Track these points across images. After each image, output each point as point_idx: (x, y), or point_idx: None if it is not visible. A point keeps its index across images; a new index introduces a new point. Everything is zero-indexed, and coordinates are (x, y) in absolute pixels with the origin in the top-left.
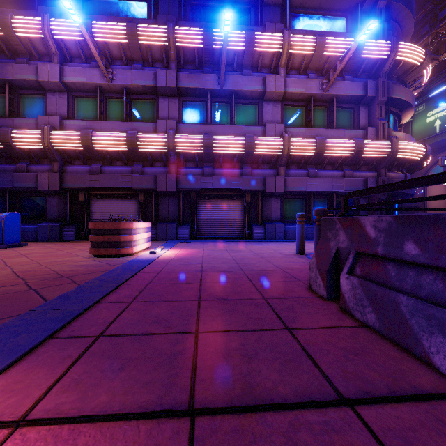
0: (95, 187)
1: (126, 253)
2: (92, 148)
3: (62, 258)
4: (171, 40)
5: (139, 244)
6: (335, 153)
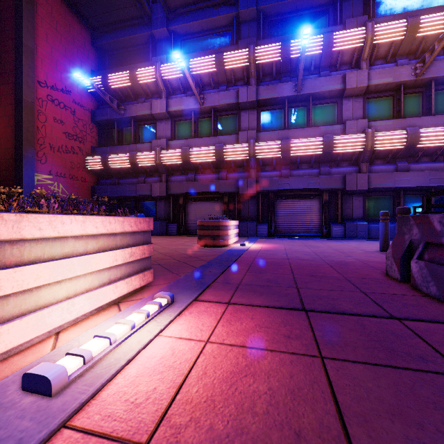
0: (190, 193)
1: (223, 244)
2: (189, 162)
3: (180, 246)
4: (251, 60)
5: (231, 238)
6: (433, 143)
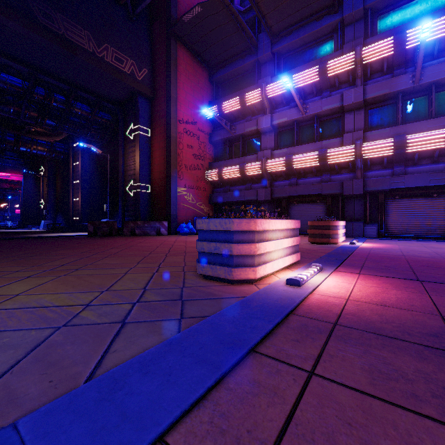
0: (292, 196)
1: (333, 242)
2: (292, 168)
3: None
4: (358, 62)
5: (339, 237)
6: None
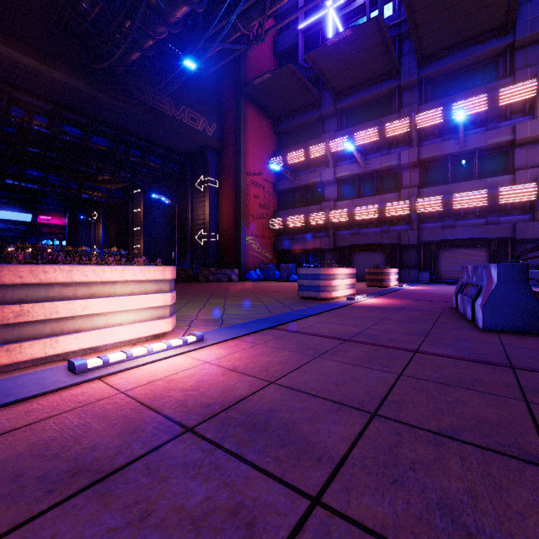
0: (354, 245)
1: (385, 285)
2: (354, 219)
3: None
4: (412, 127)
5: (391, 282)
6: None
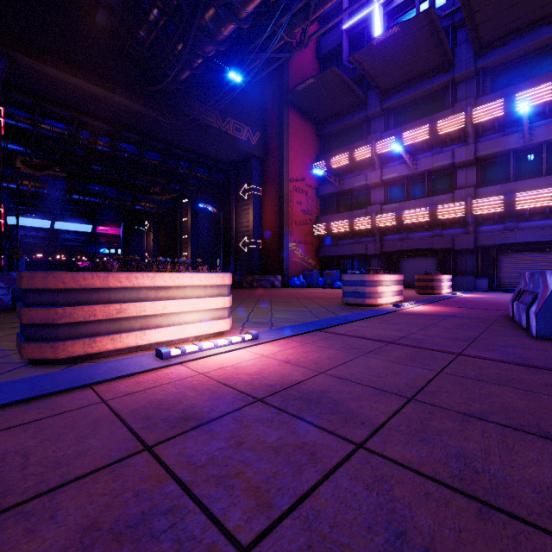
0: (402, 250)
1: (437, 293)
2: (402, 223)
3: None
4: (468, 122)
5: (443, 289)
6: None
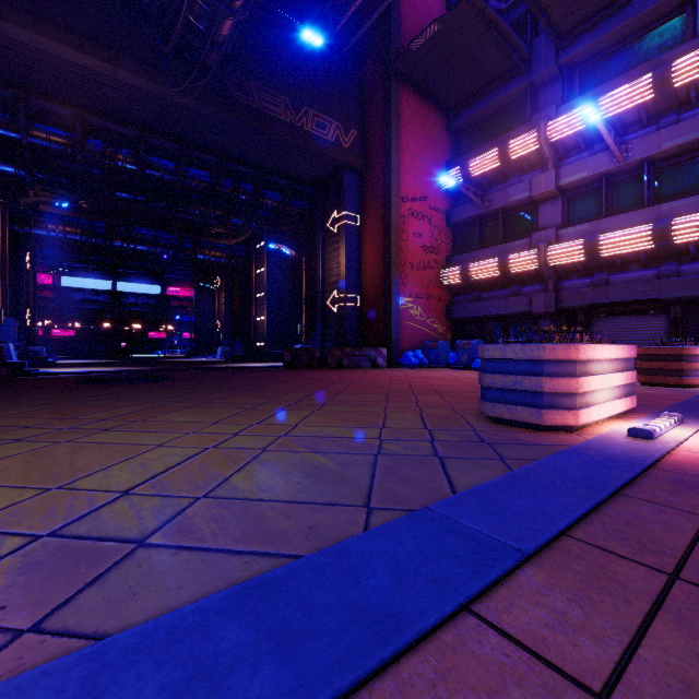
0: (597, 304)
1: (690, 384)
2: (598, 256)
3: None
4: None
5: None
6: None
